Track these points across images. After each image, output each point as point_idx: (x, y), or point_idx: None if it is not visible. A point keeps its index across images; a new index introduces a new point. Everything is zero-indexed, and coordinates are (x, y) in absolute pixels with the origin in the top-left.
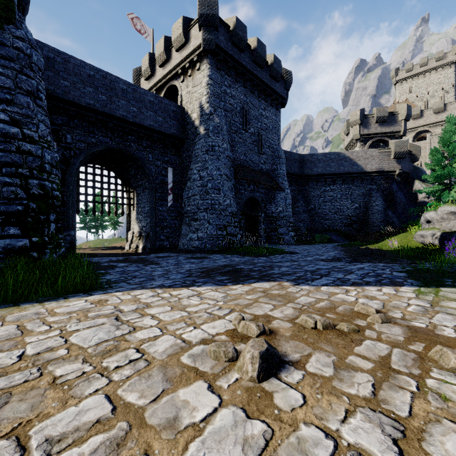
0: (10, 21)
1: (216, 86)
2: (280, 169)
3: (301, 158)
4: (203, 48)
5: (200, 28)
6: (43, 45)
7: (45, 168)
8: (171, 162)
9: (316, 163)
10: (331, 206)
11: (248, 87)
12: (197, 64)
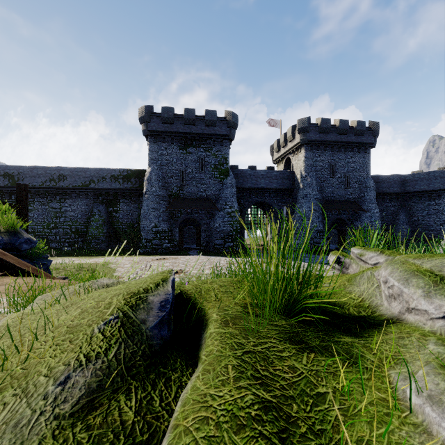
0: (228, 175)
1: (309, 160)
2: (367, 195)
3: (402, 178)
4: (300, 143)
5: (299, 134)
6: (234, 170)
7: (237, 220)
8: (286, 202)
9: (418, 181)
10: (436, 218)
11: (335, 149)
12: (299, 150)
